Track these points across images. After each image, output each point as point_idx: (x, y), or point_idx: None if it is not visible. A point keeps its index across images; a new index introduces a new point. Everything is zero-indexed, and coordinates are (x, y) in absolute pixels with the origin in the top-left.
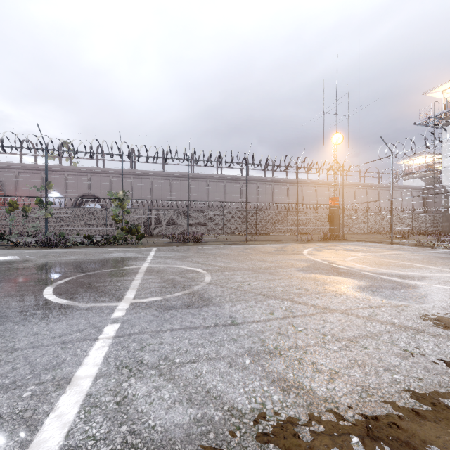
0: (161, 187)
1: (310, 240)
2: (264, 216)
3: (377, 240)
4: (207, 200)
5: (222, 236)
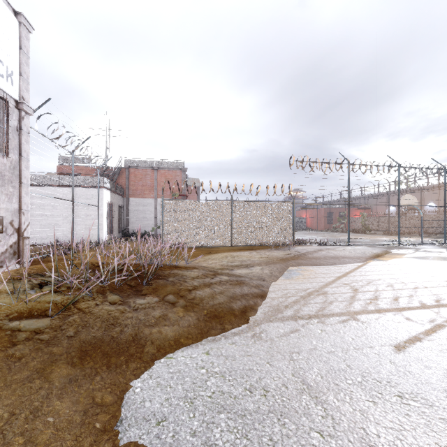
0: None
1: None
2: None
3: None
4: None
5: None
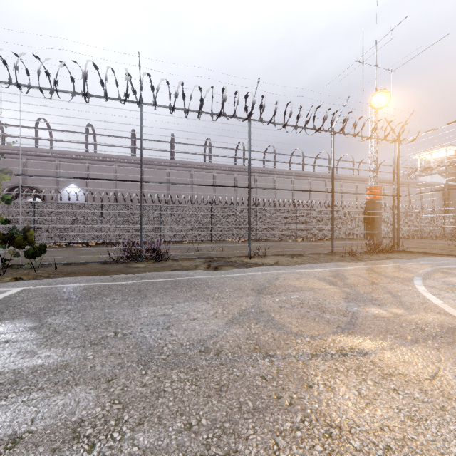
0: (129, 177)
1: (352, 252)
2: (266, 216)
3: (452, 251)
4: (192, 196)
5: (209, 244)
